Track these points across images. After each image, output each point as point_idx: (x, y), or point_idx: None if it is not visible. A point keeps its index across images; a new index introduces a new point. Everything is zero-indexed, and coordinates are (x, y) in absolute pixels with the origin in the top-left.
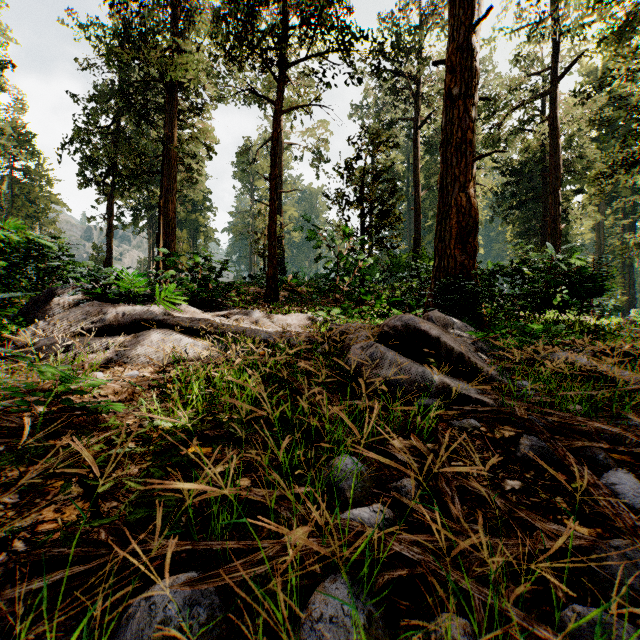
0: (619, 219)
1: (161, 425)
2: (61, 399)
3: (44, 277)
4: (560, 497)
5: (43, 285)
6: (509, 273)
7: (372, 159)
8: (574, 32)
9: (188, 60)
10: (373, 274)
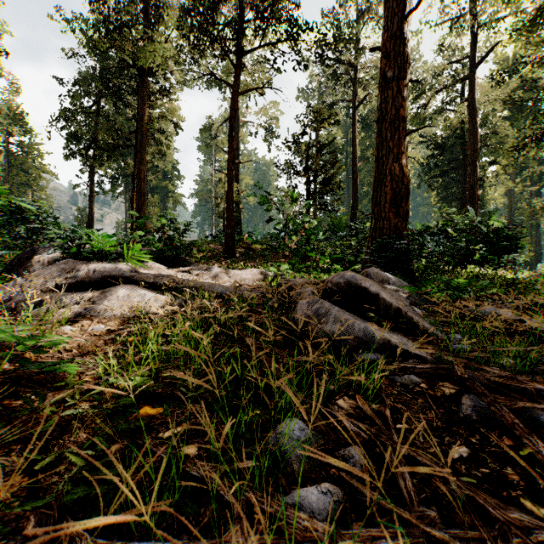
0: (527, 186)
1: (117, 383)
2: (19, 359)
3: (32, 236)
4: (510, 467)
5: (32, 243)
6: (435, 233)
7: (316, 135)
8: (490, 25)
9: (157, 49)
10: (317, 233)
